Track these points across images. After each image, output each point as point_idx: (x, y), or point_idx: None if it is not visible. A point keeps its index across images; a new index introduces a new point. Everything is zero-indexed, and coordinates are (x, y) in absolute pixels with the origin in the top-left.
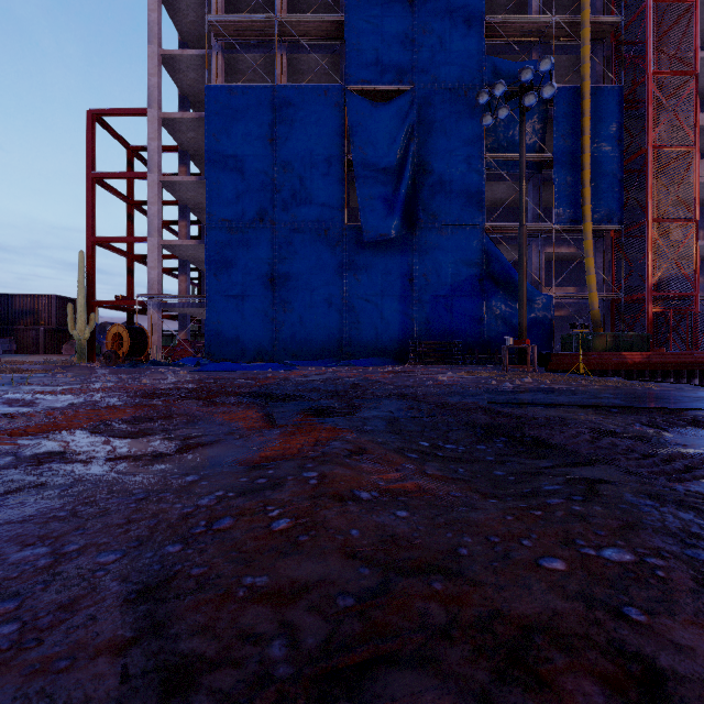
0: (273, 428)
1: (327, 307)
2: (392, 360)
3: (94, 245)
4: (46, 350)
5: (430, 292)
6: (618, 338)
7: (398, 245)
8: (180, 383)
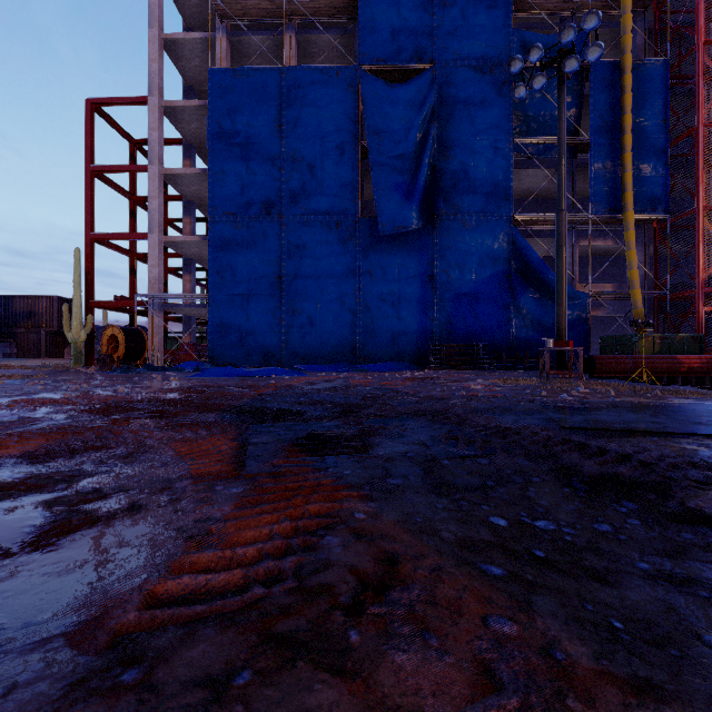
0: (236, 478)
1: (339, 307)
2: (410, 364)
3: (93, 243)
4: (47, 354)
5: (452, 289)
6: (667, 340)
7: (417, 239)
8: (163, 392)
